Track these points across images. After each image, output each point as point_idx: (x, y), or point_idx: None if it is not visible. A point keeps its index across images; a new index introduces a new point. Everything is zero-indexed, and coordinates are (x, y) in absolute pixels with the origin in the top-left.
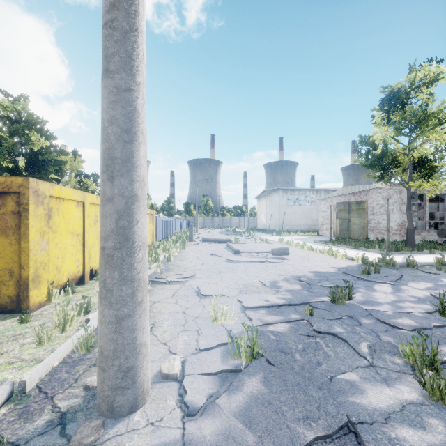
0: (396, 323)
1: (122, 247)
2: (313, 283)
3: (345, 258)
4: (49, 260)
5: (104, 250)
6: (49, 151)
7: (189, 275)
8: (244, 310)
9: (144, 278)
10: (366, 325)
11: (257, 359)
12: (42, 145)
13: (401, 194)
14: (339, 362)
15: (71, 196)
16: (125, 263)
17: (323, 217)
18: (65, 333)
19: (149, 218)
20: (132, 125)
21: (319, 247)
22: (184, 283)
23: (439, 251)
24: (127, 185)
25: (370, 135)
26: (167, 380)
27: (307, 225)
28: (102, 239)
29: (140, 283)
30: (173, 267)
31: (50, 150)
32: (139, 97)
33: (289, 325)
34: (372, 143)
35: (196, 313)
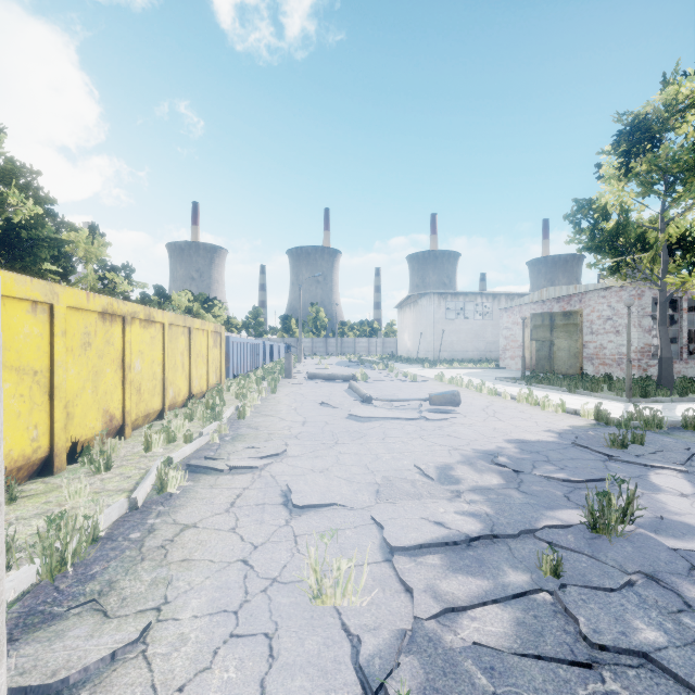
0: None
1: None
2: (524, 469)
3: (563, 410)
4: None
5: None
6: (42, 223)
7: (273, 451)
8: (389, 553)
9: None
10: None
11: None
12: (31, 214)
13: (642, 300)
14: None
15: (12, 290)
16: None
17: (505, 338)
18: None
19: (213, 339)
20: None
21: (507, 389)
22: (261, 470)
23: None
24: None
25: (593, 197)
26: None
27: (478, 351)
28: None
29: None
30: (246, 432)
31: (43, 221)
32: None
33: (511, 612)
34: (602, 209)
35: (274, 564)
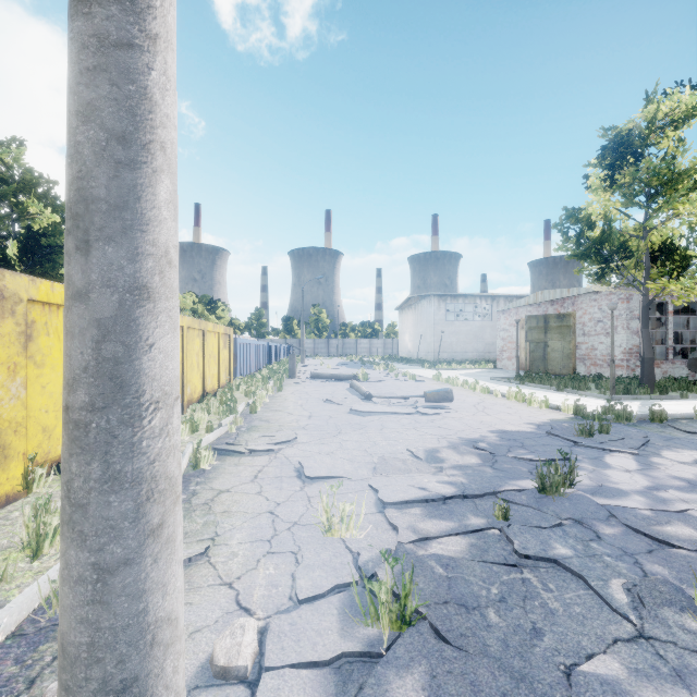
0: (665, 534)
1: (111, 406)
2: (500, 452)
3: (546, 406)
4: (27, 416)
5: (68, 412)
6: (60, 231)
7: (285, 439)
8: (382, 507)
9: (168, 471)
10: (609, 539)
11: (413, 627)
12: (48, 222)
13: (630, 303)
14: (575, 629)
15: None
16: (118, 442)
17: (502, 340)
18: (39, 561)
19: (223, 341)
20: (135, 126)
21: (500, 388)
22: (276, 453)
23: (695, 395)
24: (124, 263)
25: (582, 207)
26: (225, 682)
27: (477, 352)
28: (63, 386)
29: (156, 485)
30: (259, 424)
31: (61, 229)
32: (154, 68)
33: (468, 540)
34: (587, 219)
35: (294, 514)
